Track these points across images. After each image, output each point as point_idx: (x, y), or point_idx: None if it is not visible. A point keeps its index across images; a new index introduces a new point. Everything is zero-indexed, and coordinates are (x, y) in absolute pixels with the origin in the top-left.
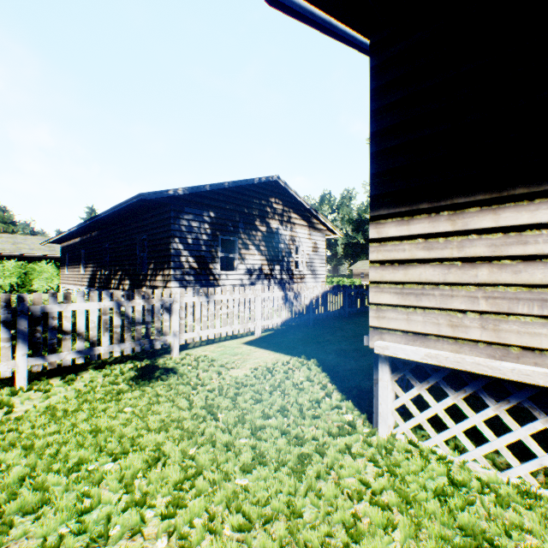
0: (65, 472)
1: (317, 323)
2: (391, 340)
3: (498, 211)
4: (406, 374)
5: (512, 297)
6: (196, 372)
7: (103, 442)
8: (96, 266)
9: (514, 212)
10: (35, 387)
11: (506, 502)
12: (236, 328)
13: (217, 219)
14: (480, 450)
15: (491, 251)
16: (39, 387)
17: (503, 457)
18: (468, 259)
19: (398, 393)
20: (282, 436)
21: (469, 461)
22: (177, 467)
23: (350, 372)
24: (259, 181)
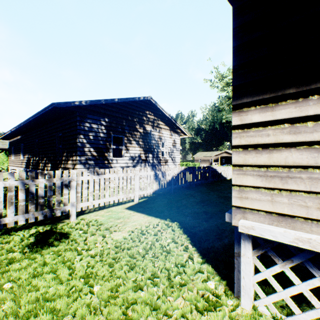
0: None
1: (176, 191)
2: (255, 219)
3: None
4: (268, 251)
5: None
6: (85, 236)
7: None
8: (30, 154)
9: None
10: None
11: None
12: (121, 197)
13: (110, 123)
14: None
15: None
16: None
17: None
18: None
19: (260, 268)
20: (152, 314)
21: None
22: None
23: (204, 232)
24: (139, 99)
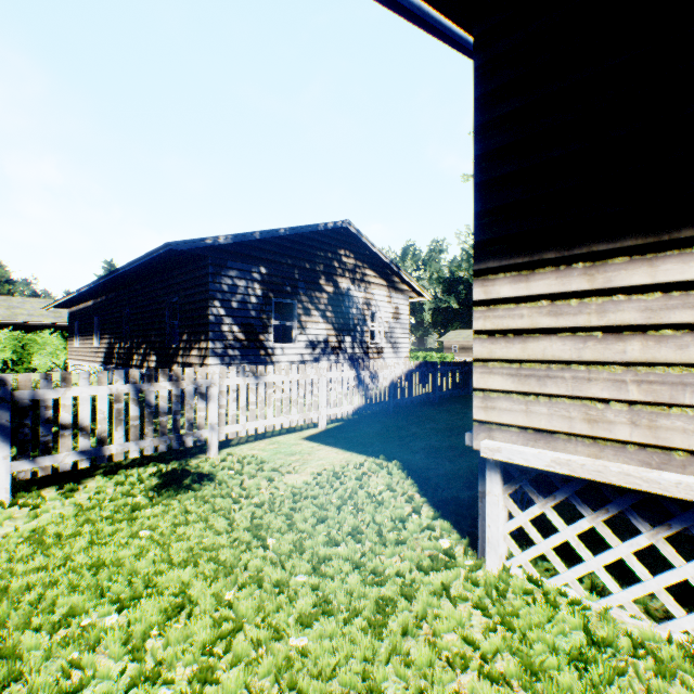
0: (48, 628)
1: (399, 411)
2: (504, 439)
3: (656, 262)
4: (524, 486)
5: (676, 382)
6: (240, 479)
7: (106, 582)
8: (113, 337)
9: (678, 263)
10: (21, 501)
11: (671, 671)
12: (294, 418)
13: (270, 277)
14: (629, 593)
15: (645, 317)
16: (26, 501)
17: (659, 601)
18: (613, 329)
19: (513, 511)
20: (354, 571)
21: (613, 608)
22: (208, 621)
23: (444, 477)
24: (325, 227)
